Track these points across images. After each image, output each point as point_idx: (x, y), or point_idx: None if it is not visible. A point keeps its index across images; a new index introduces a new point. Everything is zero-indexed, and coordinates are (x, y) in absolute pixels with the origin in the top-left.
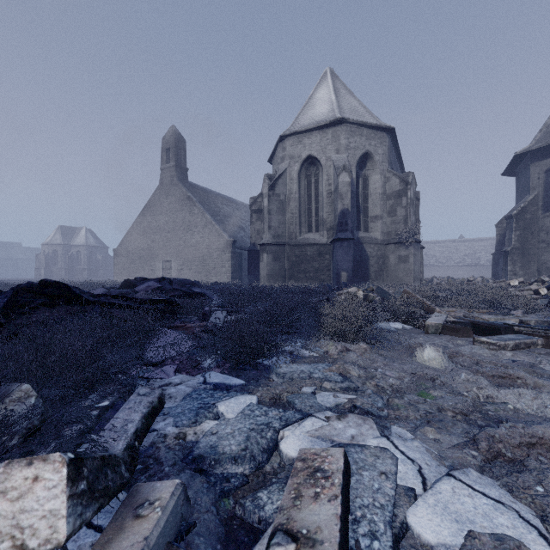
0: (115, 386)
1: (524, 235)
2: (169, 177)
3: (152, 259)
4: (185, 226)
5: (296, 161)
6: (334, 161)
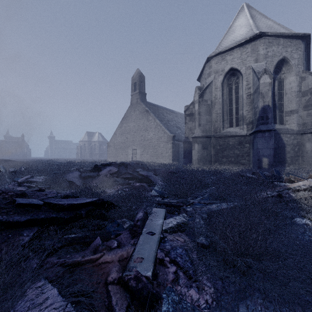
0: None
1: None
2: (135, 99)
3: (126, 148)
4: (144, 128)
5: (220, 74)
6: (254, 68)
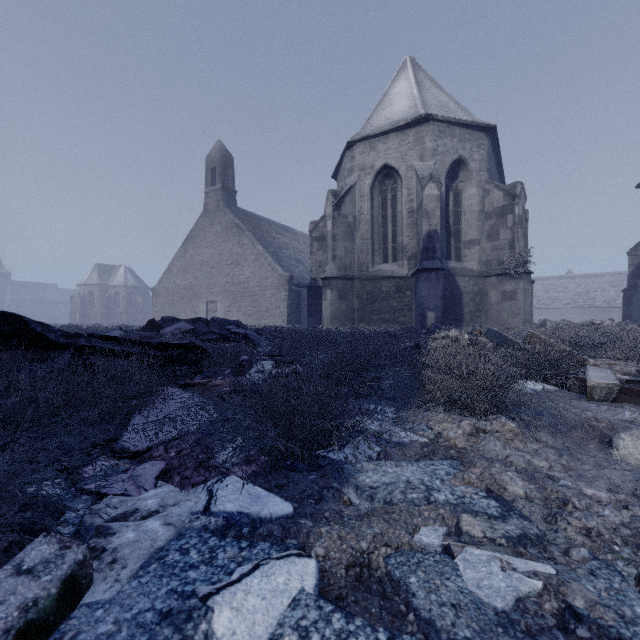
0: None
1: None
2: (215, 202)
3: (195, 300)
4: (232, 259)
5: (368, 172)
6: (417, 169)
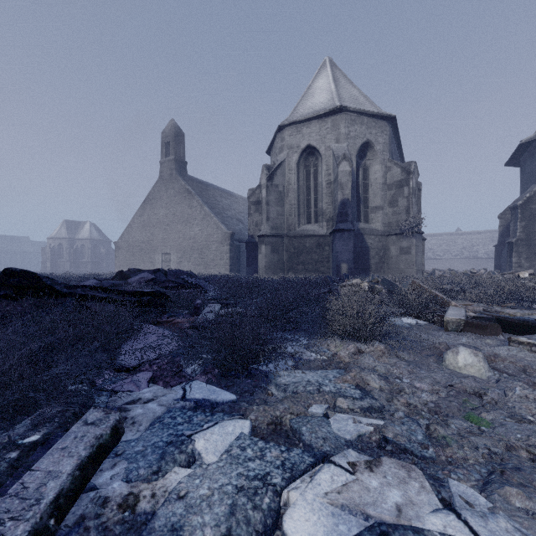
0: (57, 408)
1: (530, 225)
2: (169, 170)
3: (152, 252)
4: (184, 219)
5: (295, 151)
6: (334, 150)
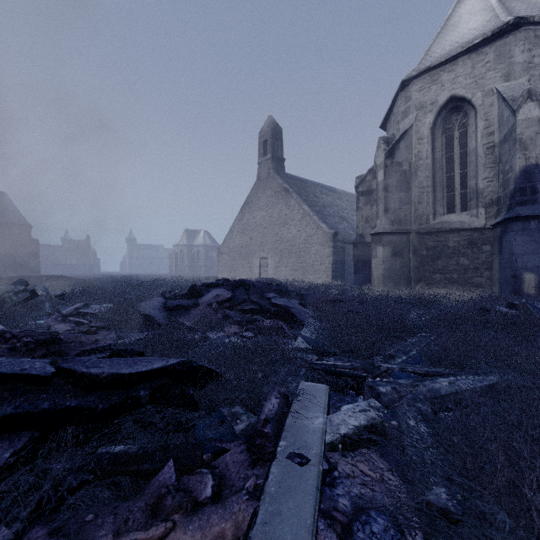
0: None
1: None
2: (266, 170)
3: (250, 257)
4: (281, 220)
5: (428, 110)
6: (503, 91)
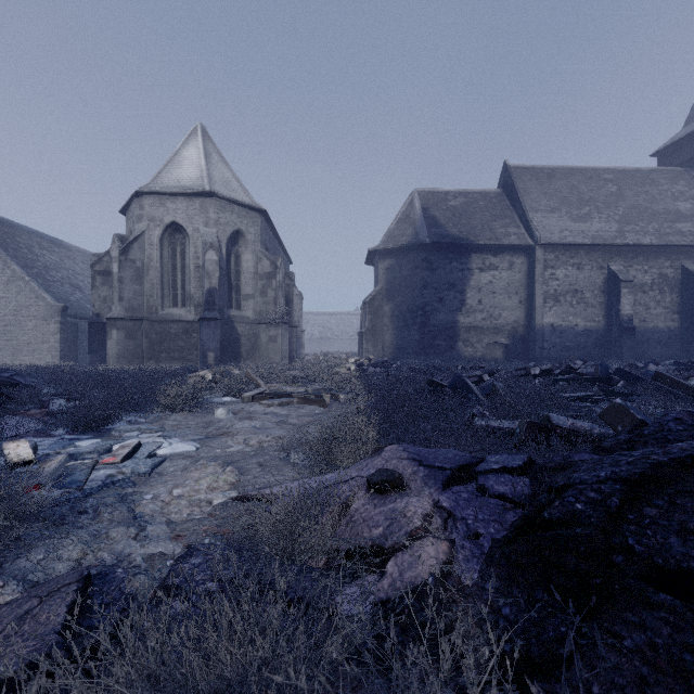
0: None
1: (374, 319)
2: None
3: None
4: None
5: (158, 224)
6: (202, 235)
